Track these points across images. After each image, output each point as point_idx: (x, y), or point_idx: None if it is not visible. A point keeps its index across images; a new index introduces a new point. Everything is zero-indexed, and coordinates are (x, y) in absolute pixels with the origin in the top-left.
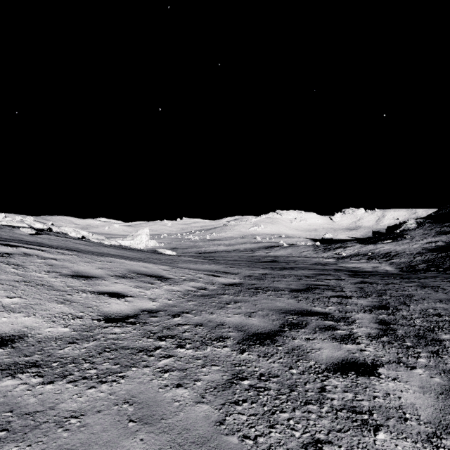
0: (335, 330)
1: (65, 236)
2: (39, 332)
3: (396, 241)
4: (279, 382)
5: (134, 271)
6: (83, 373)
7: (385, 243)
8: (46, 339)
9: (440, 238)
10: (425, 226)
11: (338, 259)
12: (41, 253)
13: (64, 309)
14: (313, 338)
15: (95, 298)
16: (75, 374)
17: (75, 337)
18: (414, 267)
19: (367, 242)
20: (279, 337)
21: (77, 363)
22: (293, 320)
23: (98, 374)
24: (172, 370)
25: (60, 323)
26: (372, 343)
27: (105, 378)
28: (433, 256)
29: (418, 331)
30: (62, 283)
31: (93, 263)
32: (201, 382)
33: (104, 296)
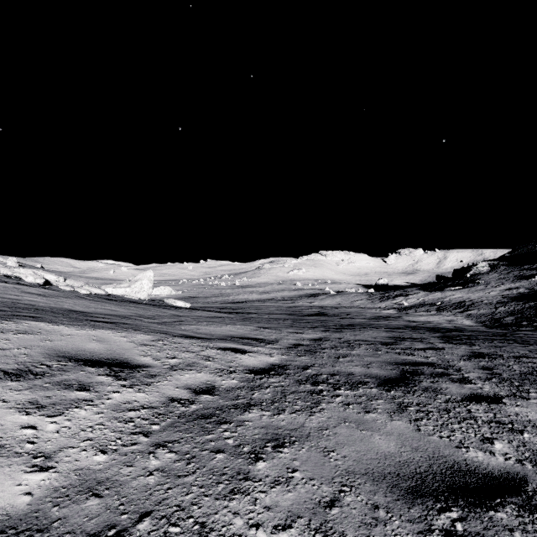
0: None
1: (16, 282)
2: None
3: (467, 287)
4: None
5: (64, 354)
6: None
7: (455, 290)
8: None
9: (521, 284)
10: (500, 269)
11: (400, 310)
12: None
13: None
14: None
15: None
16: None
17: None
18: (500, 321)
19: (431, 289)
20: None
21: None
22: None
23: None
24: None
25: None
26: None
27: None
28: (519, 306)
29: None
30: None
31: None
32: None
33: None
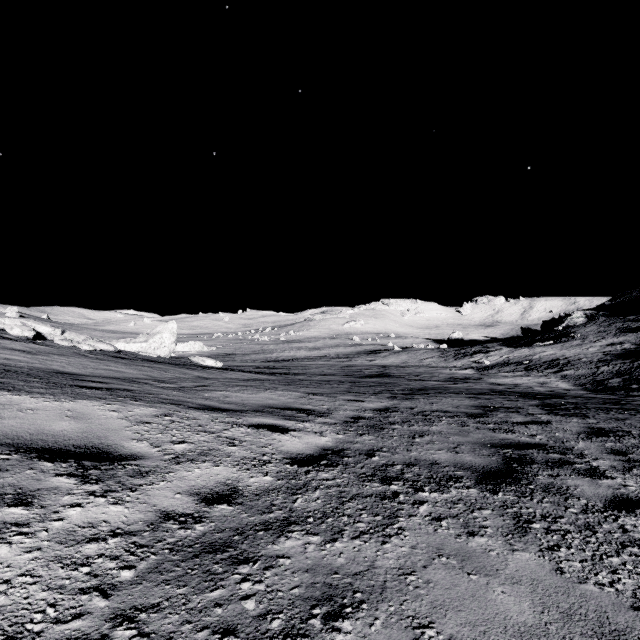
0: None
1: None
2: None
3: (560, 342)
4: None
5: (11, 440)
6: None
7: (545, 346)
8: None
9: (626, 338)
10: (599, 321)
11: (479, 369)
12: None
13: None
14: None
15: None
16: None
17: None
18: (604, 383)
19: (516, 345)
20: None
21: None
22: None
23: None
24: None
25: None
26: None
27: None
28: (626, 365)
29: None
30: None
31: None
32: None
33: None
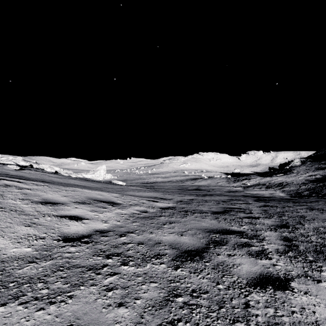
0: (250, 246)
1: (42, 171)
2: (4, 252)
3: (286, 174)
4: (209, 299)
5: (92, 198)
6: (35, 293)
7: (278, 176)
8: (9, 259)
9: (318, 172)
10: (307, 164)
11: (244, 187)
12: (19, 184)
13: (29, 231)
14: (233, 254)
15: (58, 221)
16: (28, 295)
17: (35, 257)
18: (300, 194)
19: (265, 175)
20: (206, 253)
21: (32, 282)
22: (216, 238)
23: (48, 294)
24: (116, 288)
25: (25, 243)
26: (281, 258)
27: (54, 298)
28: (314, 185)
29: (315, 247)
30: (32, 209)
31: (60, 192)
32: (140, 300)
33: (65, 219)
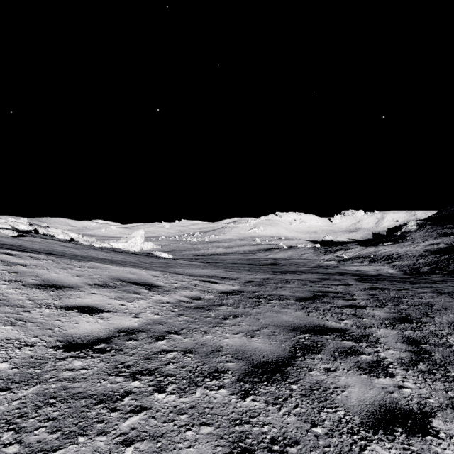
0: (359, 354)
1: (51, 238)
2: None
3: (397, 243)
4: None
5: (119, 279)
6: None
7: (386, 245)
8: None
9: (442, 240)
10: (426, 228)
11: (339, 261)
12: (9, 258)
13: (11, 334)
14: (334, 369)
15: (61, 315)
16: None
17: (12, 379)
18: (418, 270)
19: (368, 245)
20: (291, 368)
21: None
22: (305, 341)
23: None
24: (140, 440)
25: None
26: (409, 374)
27: None
28: (436, 258)
29: None
30: (23, 296)
31: (71, 269)
32: None
33: (73, 312)
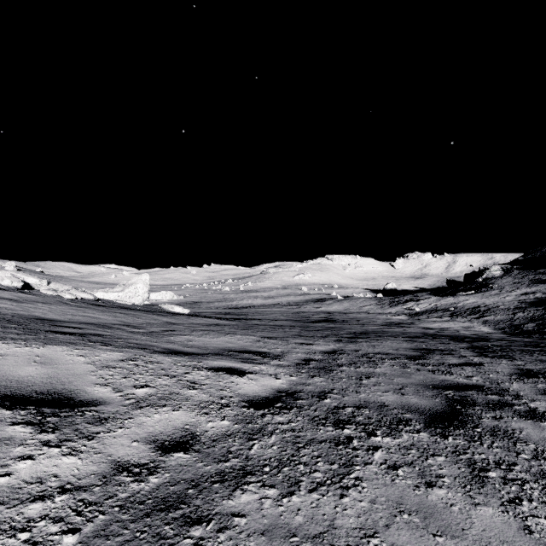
0: None
1: None
2: None
3: (481, 292)
4: None
5: None
6: None
7: (468, 295)
8: None
9: (537, 288)
10: (514, 273)
11: (411, 315)
12: None
13: None
14: None
15: None
16: None
17: None
18: (520, 327)
19: (443, 294)
20: None
21: None
22: None
23: None
24: None
25: None
26: None
27: None
28: (539, 312)
29: None
30: None
31: None
32: None
33: None
